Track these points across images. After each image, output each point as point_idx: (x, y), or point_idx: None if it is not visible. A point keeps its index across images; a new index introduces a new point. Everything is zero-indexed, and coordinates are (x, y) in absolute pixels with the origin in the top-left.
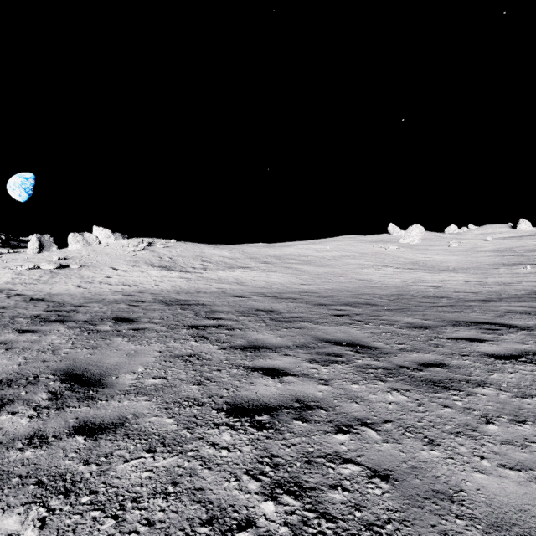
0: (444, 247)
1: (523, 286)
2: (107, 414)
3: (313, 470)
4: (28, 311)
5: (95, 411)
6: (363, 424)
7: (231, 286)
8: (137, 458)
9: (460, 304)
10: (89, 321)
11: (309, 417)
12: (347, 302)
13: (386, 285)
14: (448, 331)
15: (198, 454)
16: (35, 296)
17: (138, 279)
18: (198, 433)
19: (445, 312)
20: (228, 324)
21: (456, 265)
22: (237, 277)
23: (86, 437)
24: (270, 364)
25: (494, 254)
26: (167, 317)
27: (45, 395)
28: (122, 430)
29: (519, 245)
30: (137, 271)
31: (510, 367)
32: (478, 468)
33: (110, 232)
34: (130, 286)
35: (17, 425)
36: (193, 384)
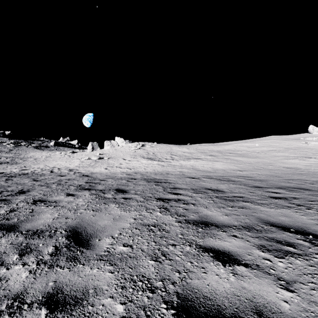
0: None
1: None
2: (77, 282)
3: None
4: (78, 182)
5: (70, 276)
6: None
7: (188, 171)
8: None
9: None
10: (102, 190)
11: None
12: (280, 186)
13: (313, 172)
14: None
15: None
16: (85, 174)
17: (135, 165)
18: None
19: None
20: (184, 199)
21: None
22: (192, 165)
23: (48, 312)
24: (220, 246)
25: None
26: (145, 191)
27: (51, 249)
28: (77, 311)
29: None
30: (135, 161)
31: None
32: None
33: (123, 139)
34: (130, 169)
35: (18, 278)
36: (151, 259)
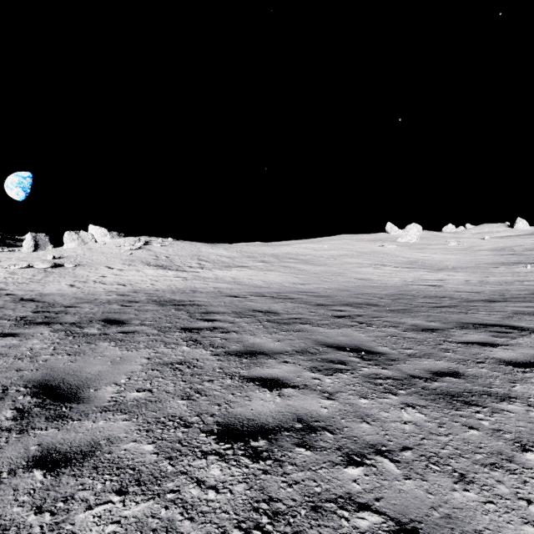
0: (442, 246)
1: (525, 286)
2: (77, 438)
3: (322, 521)
4: (15, 313)
5: (63, 435)
6: (378, 452)
7: (228, 286)
8: (103, 503)
9: (464, 304)
10: (76, 323)
11: (313, 442)
12: (347, 302)
13: (386, 284)
14: (456, 334)
15: (178, 496)
16: (26, 296)
17: (133, 278)
18: (182, 465)
19: (449, 313)
20: (223, 326)
21: (455, 264)
22: (234, 276)
23: (46, 472)
24: (268, 373)
25: (493, 253)
26: (159, 319)
27: (10, 413)
28: (91, 462)
29: (518, 244)
30: (133, 270)
31: (532, 376)
32: (528, 518)
33: (106, 231)
34: (124, 285)
35: None
36: (181, 399)
